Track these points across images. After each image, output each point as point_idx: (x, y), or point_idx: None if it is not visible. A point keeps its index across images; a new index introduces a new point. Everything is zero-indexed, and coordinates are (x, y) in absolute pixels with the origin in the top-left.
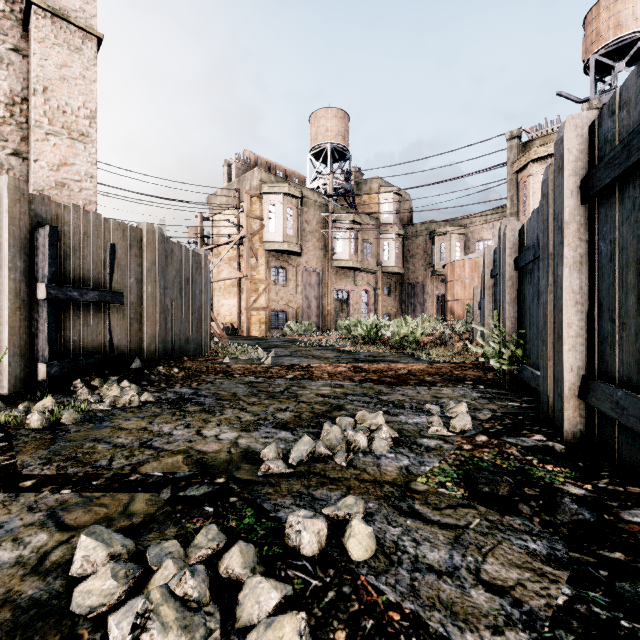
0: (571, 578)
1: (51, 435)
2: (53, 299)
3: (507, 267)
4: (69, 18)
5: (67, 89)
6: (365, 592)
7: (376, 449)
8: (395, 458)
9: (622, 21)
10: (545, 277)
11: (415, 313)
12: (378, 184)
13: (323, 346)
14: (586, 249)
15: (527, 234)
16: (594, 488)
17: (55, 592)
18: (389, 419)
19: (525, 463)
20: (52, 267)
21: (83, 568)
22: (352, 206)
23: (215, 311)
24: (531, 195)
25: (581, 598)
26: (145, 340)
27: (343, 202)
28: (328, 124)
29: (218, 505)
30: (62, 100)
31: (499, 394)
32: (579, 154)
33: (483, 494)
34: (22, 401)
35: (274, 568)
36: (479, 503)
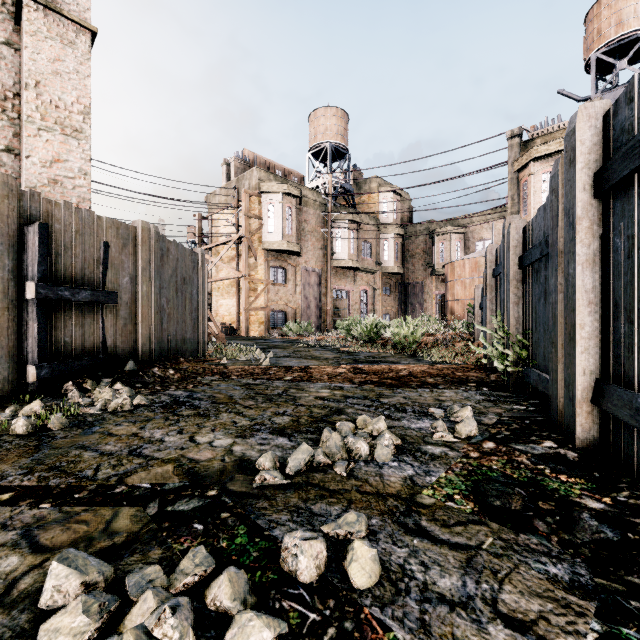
0: (599, 610)
1: (36, 442)
2: (43, 299)
3: (511, 266)
4: (62, 11)
5: (60, 84)
6: (369, 628)
7: (378, 457)
8: (398, 467)
9: (624, 19)
10: (554, 276)
11: (415, 313)
12: (378, 184)
13: (322, 346)
14: (600, 246)
15: (533, 232)
16: (614, 502)
17: (19, 629)
18: (391, 424)
19: (537, 473)
20: (42, 266)
21: (53, 599)
22: (351, 206)
23: (214, 311)
24: (532, 194)
25: (613, 636)
26: (140, 341)
27: (342, 202)
28: (327, 123)
29: (208, 522)
30: (55, 95)
31: (504, 397)
32: (592, 146)
33: (494, 508)
34: (10, 404)
35: (267, 598)
36: (491, 519)
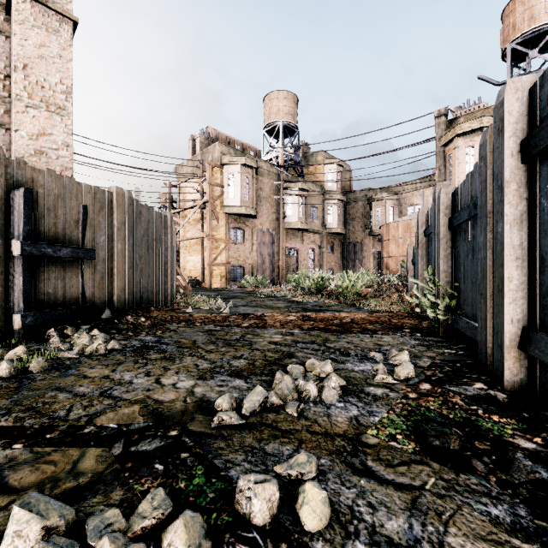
0: None
1: (17, 384)
2: (28, 255)
3: (442, 226)
4: (47, 3)
5: (45, 67)
6: None
7: (326, 398)
8: (344, 408)
9: (535, 14)
10: (483, 234)
11: (355, 268)
12: (323, 157)
13: (275, 297)
14: (526, 207)
15: (461, 196)
16: (544, 442)
17: None
18: (337, 366)
19: (471, 413)
20: (27, 226)
21: (14, 545)
22: (300, 176)
23: (182, 266)
24: (456, 165)
25: None
26: (115, 292)
27: (293, 172)
28: (280, 105)
29: (168, 462)
30: (41, 76)
31: (435, 341)
32: (519, 116)
33: (434, 448)
34: None
35: (222, 542)
36: (432, 459)
